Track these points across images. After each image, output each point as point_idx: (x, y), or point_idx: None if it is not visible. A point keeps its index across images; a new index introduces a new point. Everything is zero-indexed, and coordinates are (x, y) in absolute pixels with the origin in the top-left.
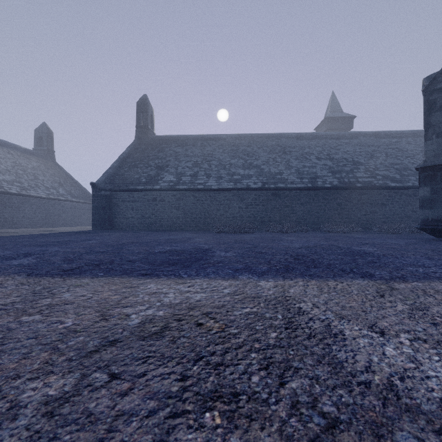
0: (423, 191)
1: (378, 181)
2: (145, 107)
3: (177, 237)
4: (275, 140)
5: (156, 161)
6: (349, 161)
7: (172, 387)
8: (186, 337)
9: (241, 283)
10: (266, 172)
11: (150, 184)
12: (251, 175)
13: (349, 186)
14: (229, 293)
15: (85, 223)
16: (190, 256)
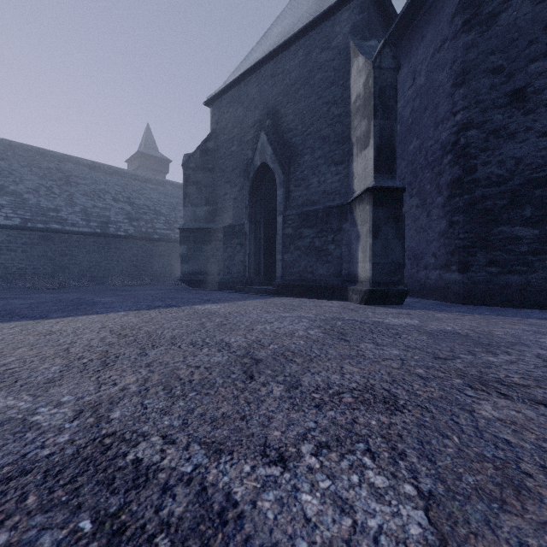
0: (183, 249)
1: (176, 234)
2: None
3: None
4: (56, 162)
5: None
6: (151, 210)
7: None
8: None
9: None
10: (32, 204)
11: None
12: (1, 205)
13: (146, 237)
14: None
15: None
16: None
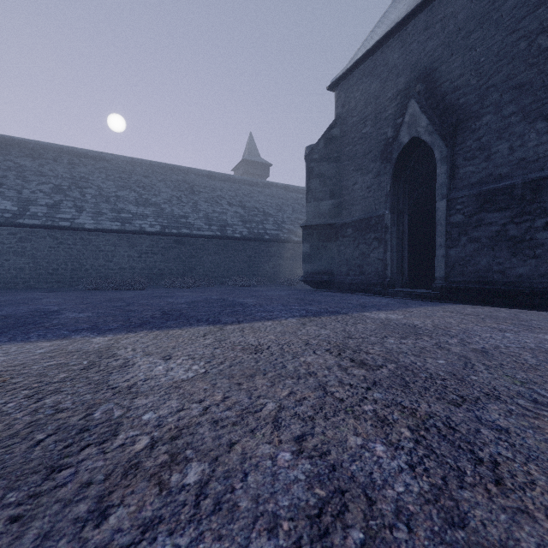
0: (305, 247)
1: (284, 234)
2: None
3: (10, 299)
4: (182, 175)
5: None
6: (260, 212)
7: None
8: None
9: (69, 342)
10: (167, 213)
11: None
12: (146, 215)
13: (258, 238)
14: (42, 353)
15: None
16: (15, 321)
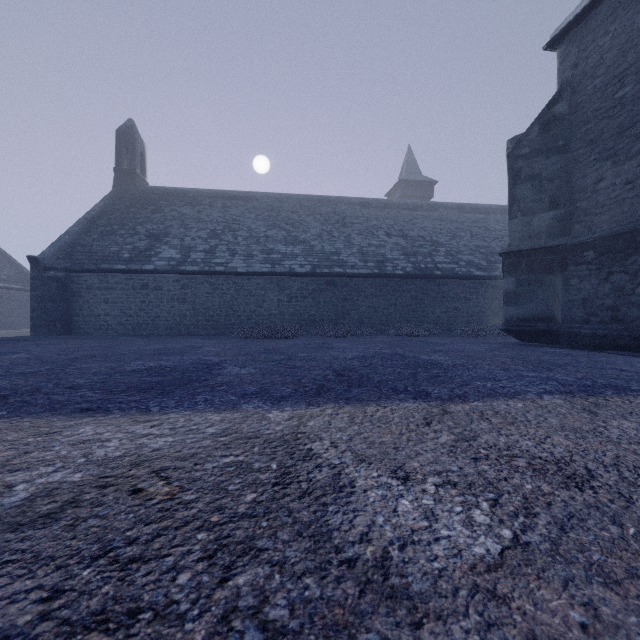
0: (507, 283)
1: (461, 268)
2: (130, 139)
3: (175, 346)
4: (332, 206)
5: (148, 226)
6: (427, 241)
7: (21, 616)
8: (99, 516)
9: (241, 416)
10: (317, 250)
11: (137, 261)
12: (296, 254)
13: (426, 274)
14: (214, 434)
15: (23, 324)
16: (181, 376)
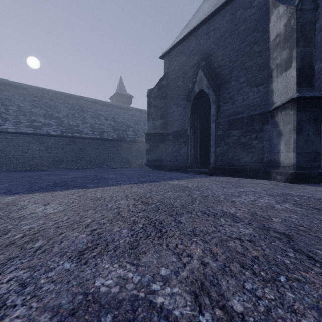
0: (147, 146)
1: (139, 138)
2: None
3: None
4: (76, 100)
5: None
6: (125, 124)
7: None
8: None
9: None
10: (65, 123)
11: None
12: (51, 124)
13: (123, 140)
14: None
15: None
16: None
